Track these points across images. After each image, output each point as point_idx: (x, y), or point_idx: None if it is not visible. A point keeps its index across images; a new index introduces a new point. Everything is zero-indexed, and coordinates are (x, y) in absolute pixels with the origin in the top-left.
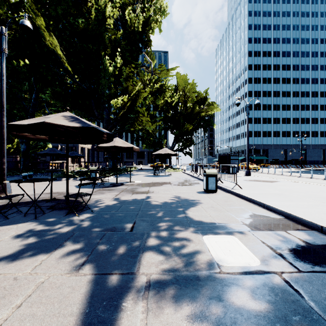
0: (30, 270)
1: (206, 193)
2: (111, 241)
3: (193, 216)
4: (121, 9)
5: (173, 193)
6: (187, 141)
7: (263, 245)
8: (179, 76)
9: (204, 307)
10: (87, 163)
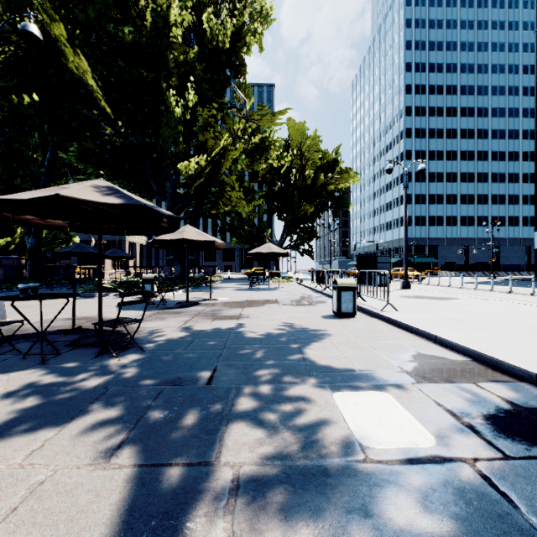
0: (21, 459)
1: (337, 318)
2: (173, 403)
3: (316, 357)
4: (196, 12)
5: (283, 319)
6: (306, 232)
7: (438, 408)
8: (291, 124)
9: (338, 530)
10: (140, 269)
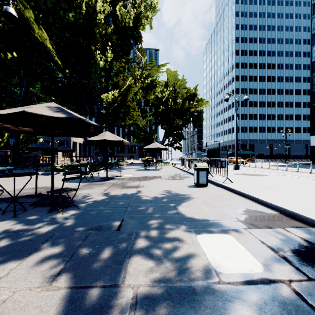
0: None
1: (196, 187)
2: (95, 243)
3: (185, 212)
4: (112, 5)
5: (164, 188)
6: (177, 136)
7: (262, 245)
8: (169, 72)
9: None
10: (79, 158)
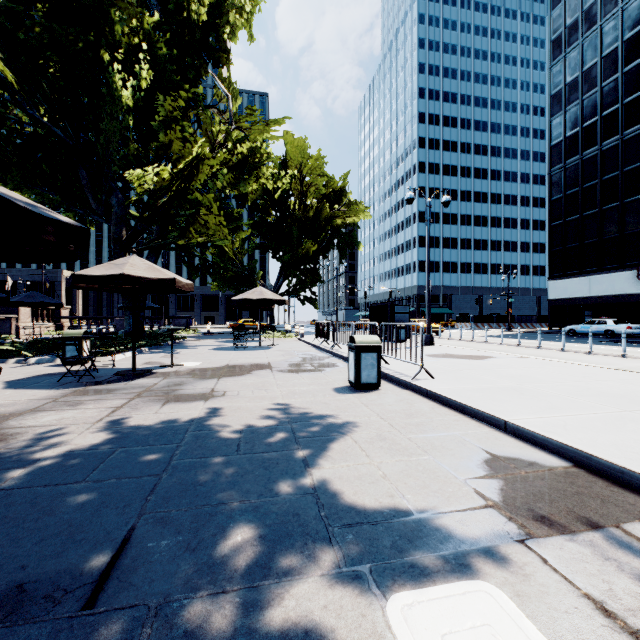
0: None
1: (355, 391)
2: None
3: (335, 481)
4: None
5: (277, 396)
6: (308, 275)
7: (614, 630)
8: (290, 139)
9: None
10: (78, 321)
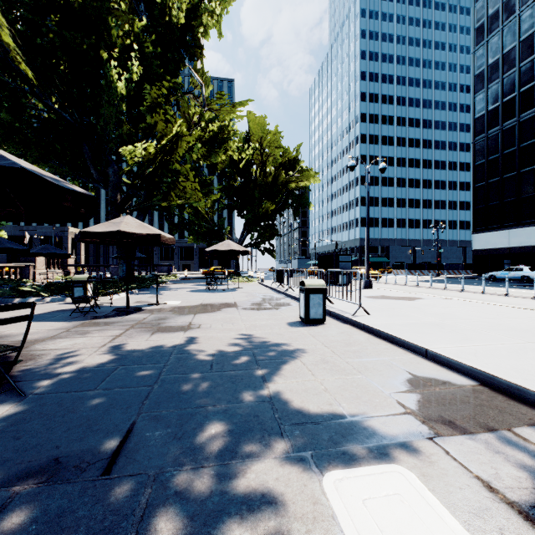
0: None
1: (305, 325)
2: None
3: (286, 392)
4: None
5: (242, 329)
6: (267, 230)
7: (495, 500)
8: (252, 118)
9: None
10: (81, 268)
